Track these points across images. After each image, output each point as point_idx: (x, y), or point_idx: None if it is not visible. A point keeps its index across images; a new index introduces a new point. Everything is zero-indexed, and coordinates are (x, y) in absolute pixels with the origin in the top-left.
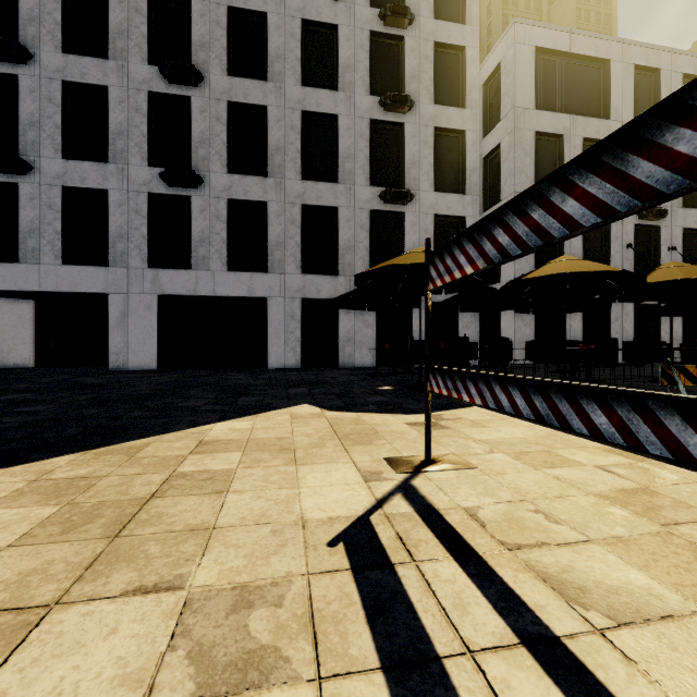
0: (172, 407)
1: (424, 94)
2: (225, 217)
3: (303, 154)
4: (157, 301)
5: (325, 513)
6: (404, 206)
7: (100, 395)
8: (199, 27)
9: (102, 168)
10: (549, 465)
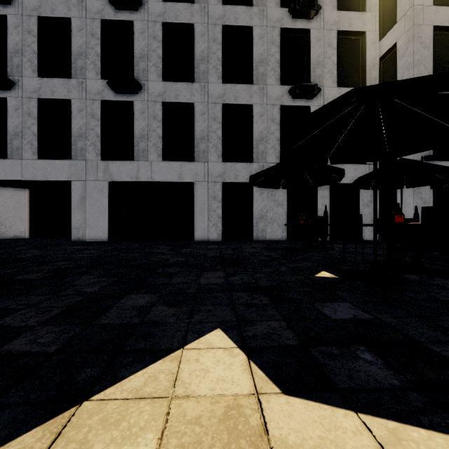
0: None
1: (327, 2)
2: (160, 117)
3: (223, 62)
4: (107, 186)
5: None
6: (310, 101)
7: None
8: None
9: (67, 82)
10: None
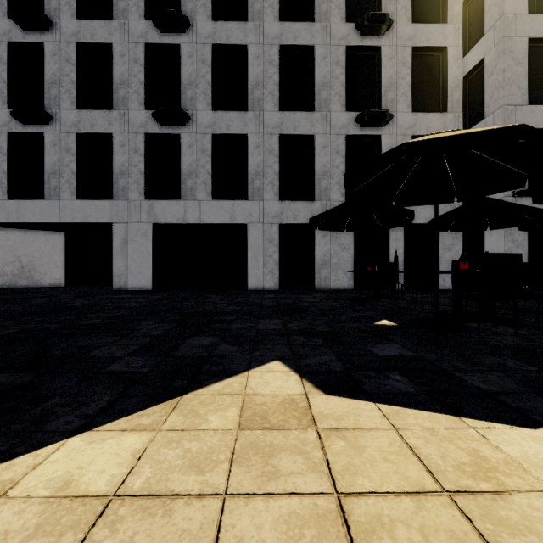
0: (74, 360)
1: (401, 14)
2: (210, 150)
3: (280, 87)
4: (152, 229)
5: None
6: (381, 129)
7: (38, 326)
8: None
9: (108, 114)
10: None
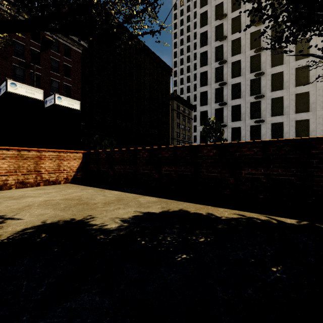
0: None
1: None
2: (270, 128)
3: (295, 105)
4: None
5: None
6: None
7: None
8: (263, 83)
9: (239, 122)
10: None
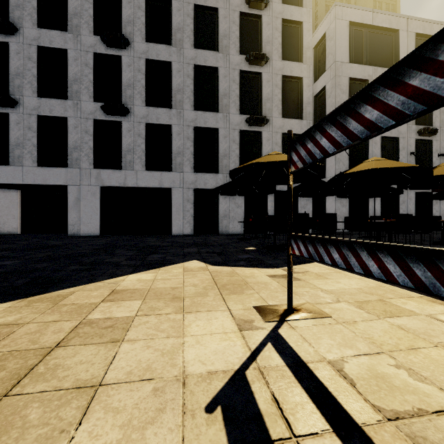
0: (100, 262)
1: (275, 53)
2: (144, 135)
3: (195, 93)
4: (99, 190)
5: (204, 366)
6: (262, 127)
7: (54, 253)
8: (127, 10)
9: (64, 103)
10: (389, 314)
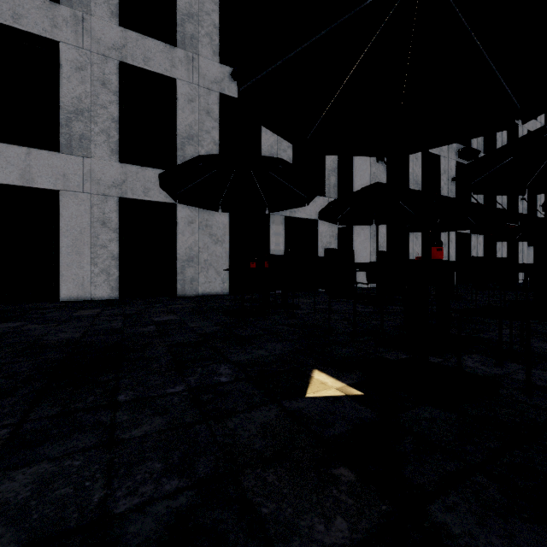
0: None
1: None
2: None
3: None
4: None
5: None
6: None
7: None
8: None
9: None
10: None
